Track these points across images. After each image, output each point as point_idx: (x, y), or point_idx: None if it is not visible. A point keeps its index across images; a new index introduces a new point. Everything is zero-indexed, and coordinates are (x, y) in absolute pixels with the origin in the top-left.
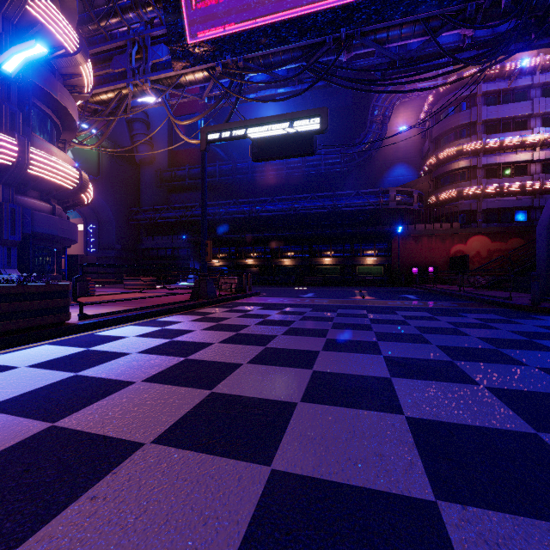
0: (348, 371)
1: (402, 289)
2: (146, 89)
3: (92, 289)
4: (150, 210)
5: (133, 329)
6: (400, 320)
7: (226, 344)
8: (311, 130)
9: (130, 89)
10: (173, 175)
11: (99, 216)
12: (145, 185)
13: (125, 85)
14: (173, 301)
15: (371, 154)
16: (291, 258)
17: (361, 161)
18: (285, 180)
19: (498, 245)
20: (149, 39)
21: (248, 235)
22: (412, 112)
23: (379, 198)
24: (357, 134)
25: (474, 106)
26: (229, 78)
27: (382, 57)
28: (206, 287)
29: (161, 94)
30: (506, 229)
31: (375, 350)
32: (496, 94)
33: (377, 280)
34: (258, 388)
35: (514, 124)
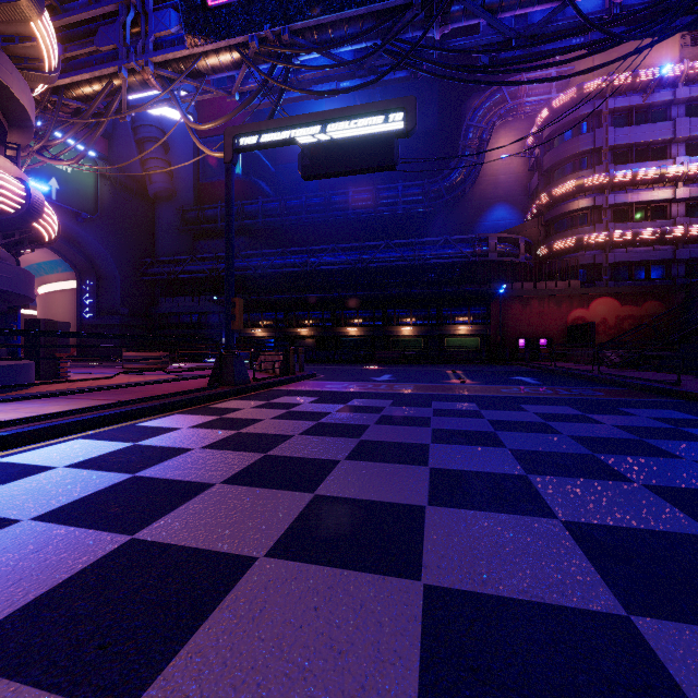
0: (510, 587)
1: (508, 368)
2: (148, 78)
3: (64, 370)
4: (170, 261)
5: (79, 447)
6: (538, 422)
7: (236, 486)
8: (390, 131)
9: (122, 76)
10: (200, 216)
11: (98, 270)
12: (163, 228)
13: (115, 70)
14: (179, 389)
15: (464, 189)
16: (359, 326)
17: (450, 200)
18: (351, 225)
19: (629, 310)
20: (150, 2)
21: (301, 296)
22: (515, 136)
23: (475, 247)
24: (443, 166)
25: (599, 128)
26: (268, 60)
27: (492, 34)
28: (233, 367)
29: (169, 85)
30: (640, 288)
31: (536, 501)
32: (627, 112)
33: (472, 356)
34: (276, 690)
35: (650, 151)
